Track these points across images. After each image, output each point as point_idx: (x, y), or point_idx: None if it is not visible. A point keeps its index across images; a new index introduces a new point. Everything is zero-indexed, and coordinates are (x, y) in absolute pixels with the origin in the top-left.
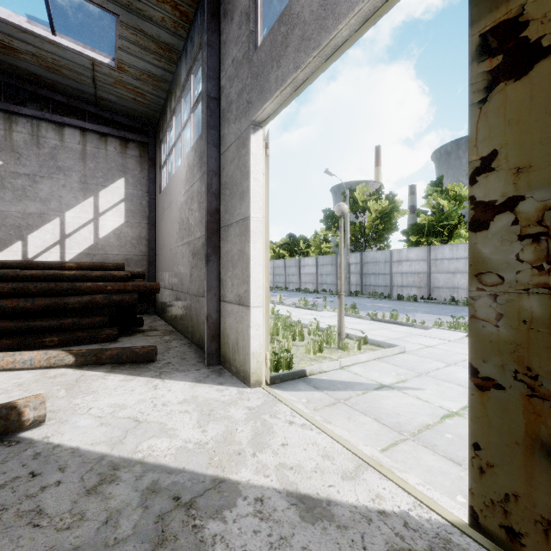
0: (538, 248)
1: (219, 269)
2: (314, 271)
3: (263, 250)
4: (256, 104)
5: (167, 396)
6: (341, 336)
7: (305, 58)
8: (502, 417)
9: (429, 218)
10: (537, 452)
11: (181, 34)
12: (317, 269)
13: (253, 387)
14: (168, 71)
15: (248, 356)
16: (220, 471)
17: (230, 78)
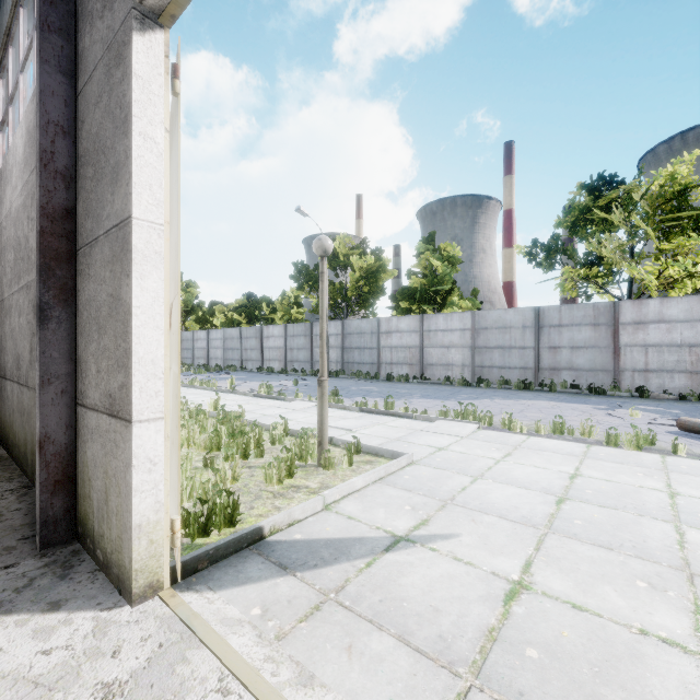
0: None
1: (76, 338)
2: (282, 344)
3: (164, 296)
4: None
5: None
6: (323, 446)
7: None
8: None
9: (421, 281)
10: None
11: None
12: (285, 342)
13: (139, 603)
14: None
15: (126, 534)
16: None
17: None
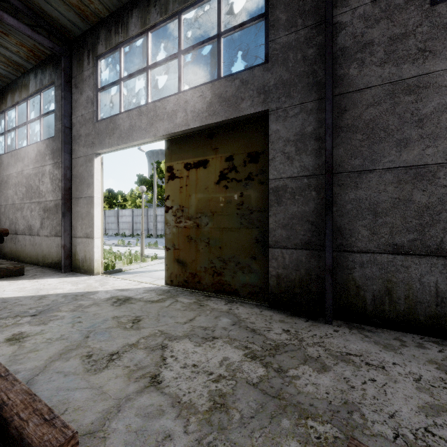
0: (175, 218)
1: (71, 220)
2: (130, 220)
3: (100, 212)
4: (98, 147)
5: (48, 282)
6: (142, 255)
7: (121, 144)
8: (170, 256)
9: None
10: (175, 261)
11: (31, 62)
12: (132, 219)
13: (96, 275)
14: (13, 74)
15: (93, 261)
16: (90, 290)
17: (80, 123)
